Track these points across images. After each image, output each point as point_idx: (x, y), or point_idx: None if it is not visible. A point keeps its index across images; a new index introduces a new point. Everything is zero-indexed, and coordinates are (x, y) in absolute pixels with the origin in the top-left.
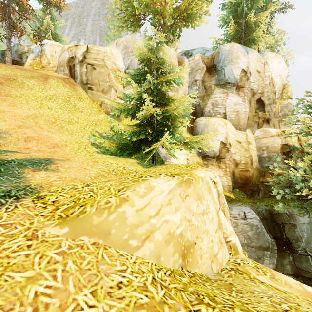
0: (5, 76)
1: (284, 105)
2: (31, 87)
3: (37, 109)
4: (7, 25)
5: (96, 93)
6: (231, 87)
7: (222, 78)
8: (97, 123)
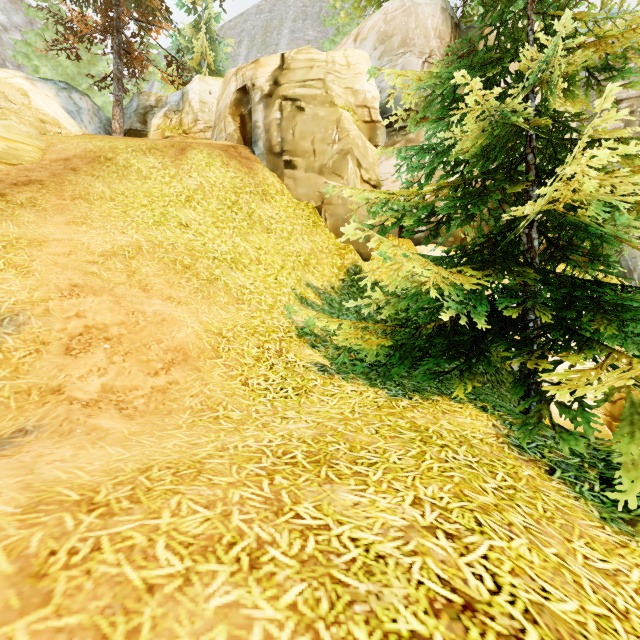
0: (90, 153)
1: None
2: (145, 174)
3: (145, 231)
4: (115, 49)
5: (306, 177)
6: None
7: None
8: (310, 259)
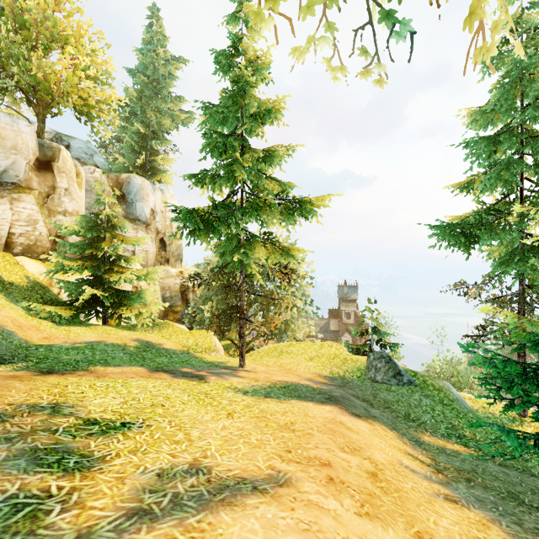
0: None
1: (178, 245)
2: None
3: None
4: None
5: None
6: (141, 225)
7: (133, 212)
8: None
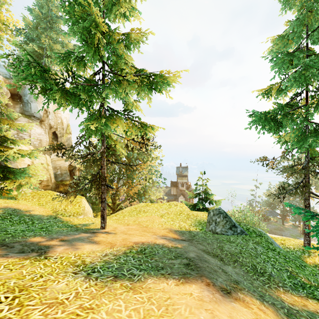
0: None
1: (68, 138)
2: None
3: None
4: None
5: None
6: (36, 120)
7: (28, 110)
8: None
